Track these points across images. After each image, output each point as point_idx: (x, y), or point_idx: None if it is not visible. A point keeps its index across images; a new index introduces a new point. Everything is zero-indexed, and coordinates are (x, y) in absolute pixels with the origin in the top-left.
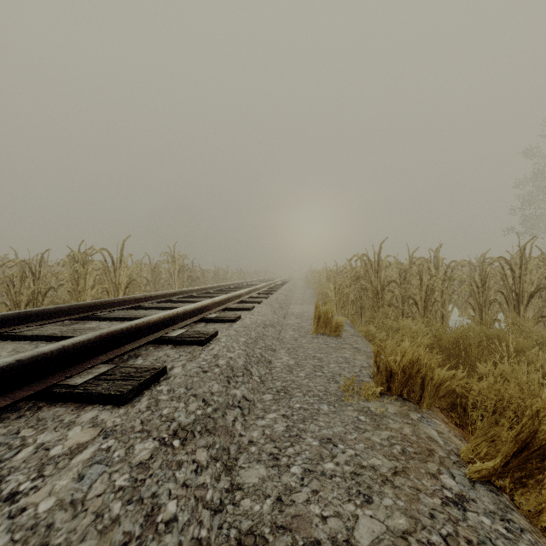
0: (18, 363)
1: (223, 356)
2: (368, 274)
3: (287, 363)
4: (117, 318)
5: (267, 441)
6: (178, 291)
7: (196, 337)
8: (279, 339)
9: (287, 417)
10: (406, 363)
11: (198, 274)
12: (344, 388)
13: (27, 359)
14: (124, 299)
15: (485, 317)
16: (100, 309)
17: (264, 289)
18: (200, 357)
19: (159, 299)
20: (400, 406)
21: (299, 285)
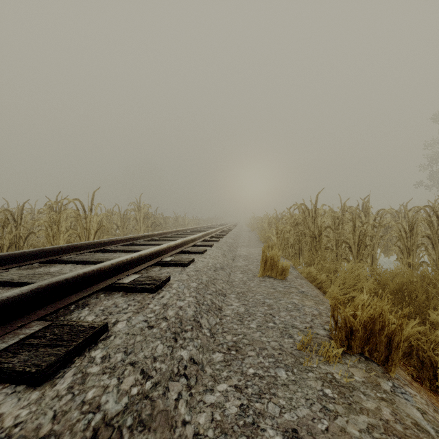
0: None
1: (172, 305)
2: (306, 221)
3: (237, 310)
4: (80, 261)
5: (216, 434)
6: (141, 235)
7: (147, 284)
8: (229, 282)
9: (241, 390)
10: (367, 318)
11: (161, 220)
12: (300, 346)
13: None
14: (91, 243)
15: (412, 260)
16: (67, 252)
17: (216, 233)
18: (148, 308)
19: (123, 242)
20: (366, 370)
21: (244, 229)
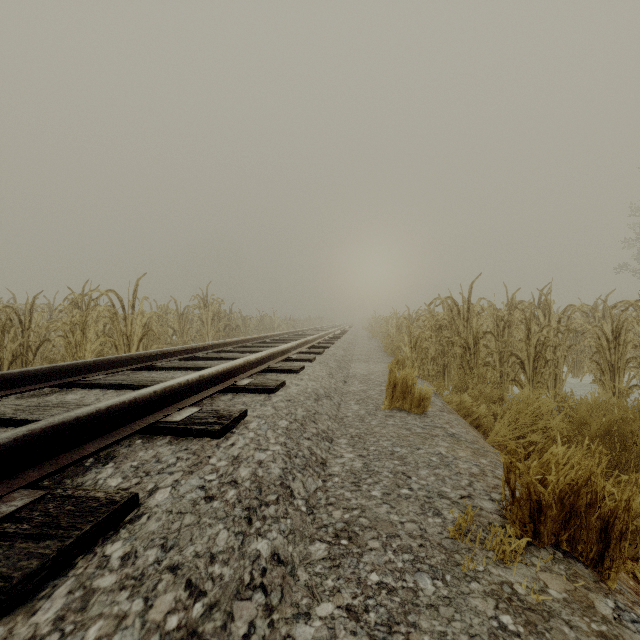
0: None
1: (247, 459)
2: (454, 322)
3: (350, 465)
4: (112, 385)
5: None
6: (208, 344)
7: (210, 423)
8: (337, 418)
9: (357, 616)
10: (564, 486)
11: (238, 322)
12: (455, 533)
13: None
14: (131, 356)
15: (618, 382)
16: (94, 371)
17: (319, 341)
18: (208, 465)
19: (181, 355)
20: (567, 577)
21: (360, 335)
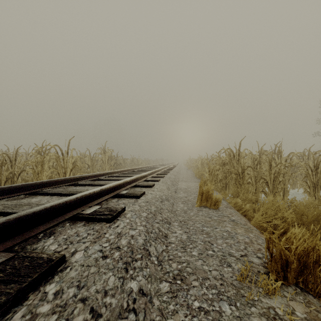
0: None
1: (125, 234)
2: (231, 161)
3: (180, 237)
4: (56, 194)
5: None
6: (105, 172)
7: (105, 214)
8: (172, 211)
9: None
10: (300, 251)
11: (121, 161)
12: (240, 277)
13: None
14: (66, 178)
15: (317, 192)
16: (46, 186)
17: (161, 171)
18: (104, 238)
19: (91, 178)
20: (305, 304)
21: (182, 168)
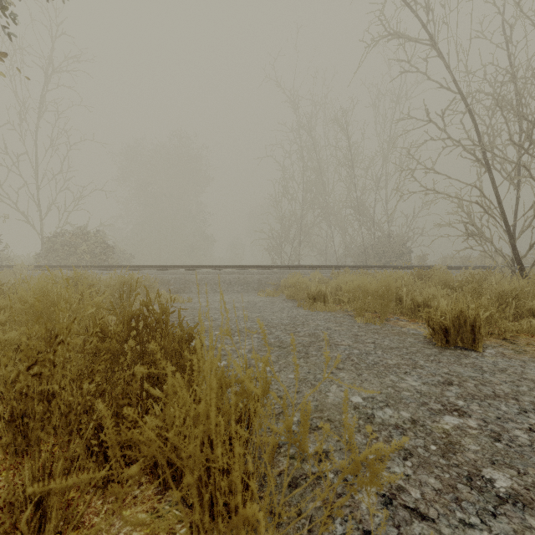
0: (474, 266)
1: None
2: None
3: None
4: None
5: None
6: None
7: None
8: None
9: None
10: None
11: None
12: None
13: (475, 266)
14: None
15: None
16: None
17: None
18: None
19: None
20: None
21: None
